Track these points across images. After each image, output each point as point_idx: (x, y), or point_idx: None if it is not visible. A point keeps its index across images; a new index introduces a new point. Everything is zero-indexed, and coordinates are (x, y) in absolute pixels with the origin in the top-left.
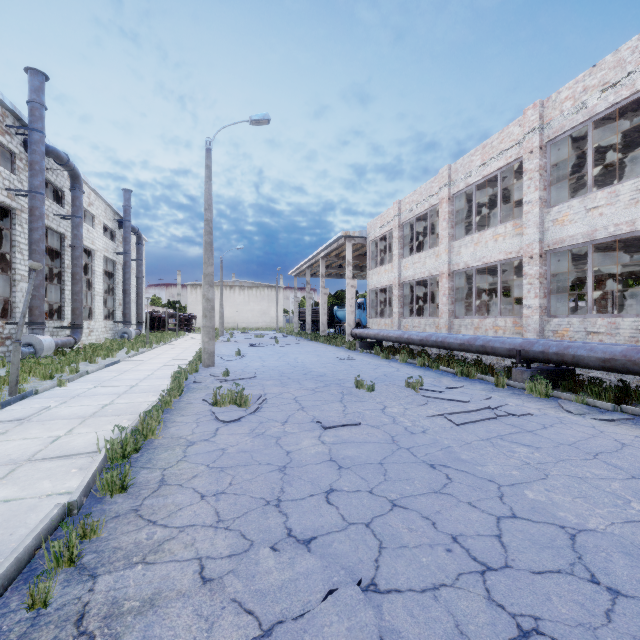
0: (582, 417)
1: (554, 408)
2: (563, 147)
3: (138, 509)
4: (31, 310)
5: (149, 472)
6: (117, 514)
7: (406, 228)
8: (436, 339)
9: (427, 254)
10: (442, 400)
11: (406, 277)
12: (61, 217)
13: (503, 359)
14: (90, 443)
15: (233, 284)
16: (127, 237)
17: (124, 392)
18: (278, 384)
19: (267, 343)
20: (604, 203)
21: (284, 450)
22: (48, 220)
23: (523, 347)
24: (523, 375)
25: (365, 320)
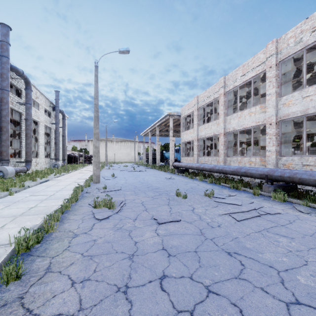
0: (310, 215)
1: (291, 209)
2: (287, 65)
3: (23, 297)
4: (1, 153)
5: (41, 260)
6: (5, 303)
7: (201, 110)
8: (218, 168)
9: (212, 123)
10: (226, 204)
11: (201, 135)
12: (20, 104)
13: (254, 179)
14: (10, 236)
15: (112, 140)
16: (57, 115)
17: (45, 199)
18: (133, 193)
19: (129, 170)
20: (313, 93)
21: (133, 241)
22: (12, 105)
23: (269, 173)
24: (269, 189)
25: (179, 158)
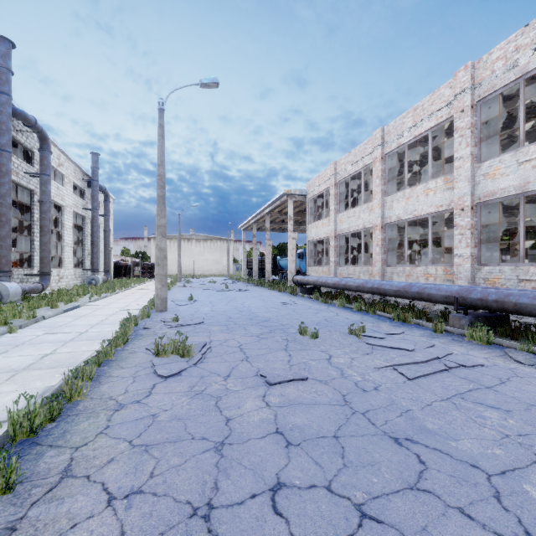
0: (535, 368)
1: (501, 357)
2: (490, 108)
3: (15, 528)
4: None
5: (56, 454)
6: None
7: (341, 186)
8: (372, 286)
9: (361, 209)
10: (386, 348)
11: (342, 230)
12: (31, 175)
13: (434, 304)
14: (3, 408)
15: (190, 237)
16: (95, 195)
17: (71, 339)
18: (224, 330)
19: (218, 288)
20: None
21: (223, 416)
22: (18, 177)
23: (460, 294)
24: (461, 321)
25: (304, 268)
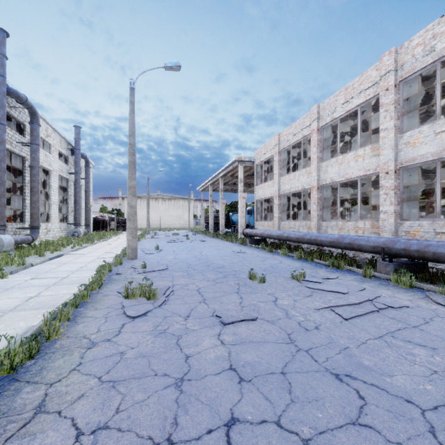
0: None
1: (423, 299)
2: (410, 87)
3: None
4: None
5: (32, 390)
6: None
7: (284, 154)
8: (310, 237)
9: (300, 173)
10: (324, 291)
11: (284, 190)
12: (23, 144)
13: (362, 253)
14: None
15: (157, 197)
16: (77, 161)
17: (54, 284)
18: (185, 275)
19: (180, 239)
20: None
21: (183, 354)
22: (11, 146)
23: (386, 245)
24: (387, 268)
25: (253, 222)
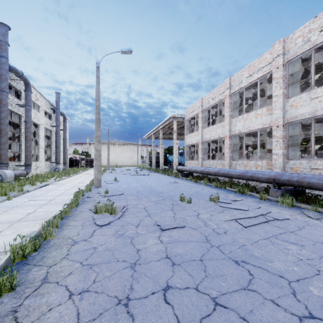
0: (319, 221)
1: (300, 214)
2: (294, 65)
3: (16, 310)
4: (0, 156)
5: (38, 270)
6: None
7: (205, 112)
8: (224, 172)
9: (217, 126)
10: (232, 209)
11: (206, 138)
12: (19, 106)
13: (261, 183)
14: (6, 244)
15: (115, 143)
16: (57, 117)
17: (44, 204)
18: (135, 198)
19: (132, 173)
20: (322, 95)
21: (135, 248)
22: (12, 107)
23: (276, 177)
24: (276, 193)
25: (183, 161)
